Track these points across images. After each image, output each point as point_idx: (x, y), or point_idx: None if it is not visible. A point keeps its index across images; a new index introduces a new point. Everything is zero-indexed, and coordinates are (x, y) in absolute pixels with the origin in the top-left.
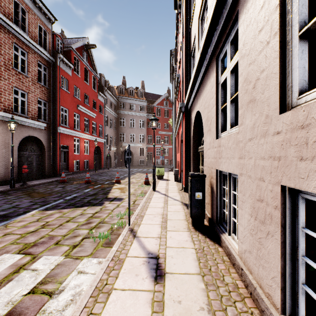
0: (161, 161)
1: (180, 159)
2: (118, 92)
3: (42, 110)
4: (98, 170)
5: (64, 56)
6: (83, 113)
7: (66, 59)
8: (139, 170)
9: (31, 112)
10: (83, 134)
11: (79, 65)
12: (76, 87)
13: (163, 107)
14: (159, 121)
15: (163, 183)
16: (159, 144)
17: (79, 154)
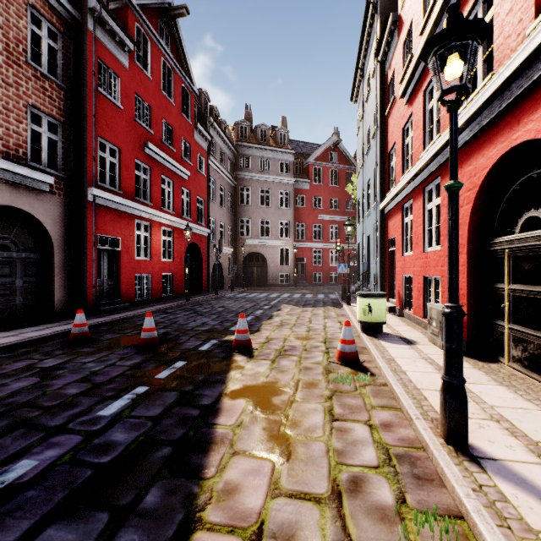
0: (323, 277)
1: (467, 271)
2: (237, 135)
3: (45, 142)
4: (193, 296)
5: (106, 7)
6: (158, 164)
7: (111, 18)
8: (284, 296)
9: (4, 139)
10: (159, 212)
11: (150, 52)
12: (142, 101)
13: (328, 164)
14: (319, 194)
15: (421, 366)
16: (319, 241)
17: (148, 259)
